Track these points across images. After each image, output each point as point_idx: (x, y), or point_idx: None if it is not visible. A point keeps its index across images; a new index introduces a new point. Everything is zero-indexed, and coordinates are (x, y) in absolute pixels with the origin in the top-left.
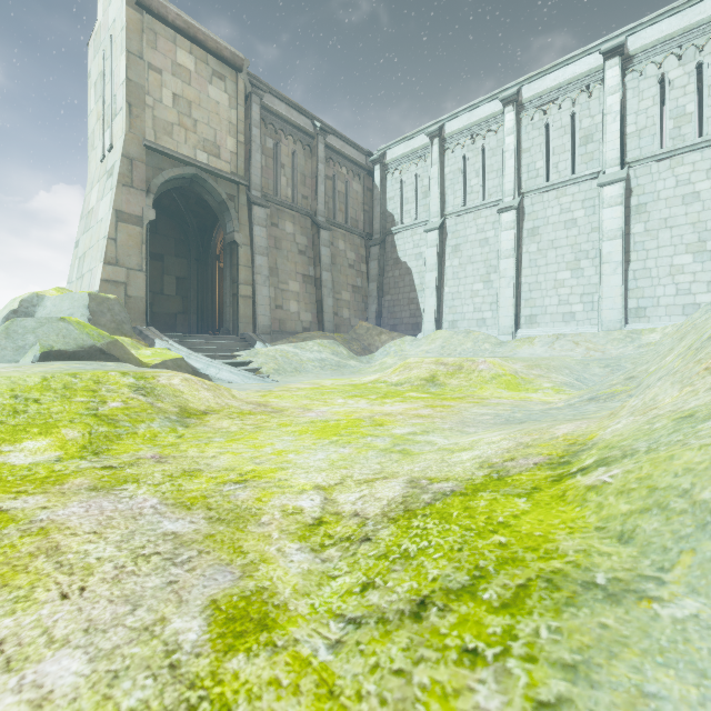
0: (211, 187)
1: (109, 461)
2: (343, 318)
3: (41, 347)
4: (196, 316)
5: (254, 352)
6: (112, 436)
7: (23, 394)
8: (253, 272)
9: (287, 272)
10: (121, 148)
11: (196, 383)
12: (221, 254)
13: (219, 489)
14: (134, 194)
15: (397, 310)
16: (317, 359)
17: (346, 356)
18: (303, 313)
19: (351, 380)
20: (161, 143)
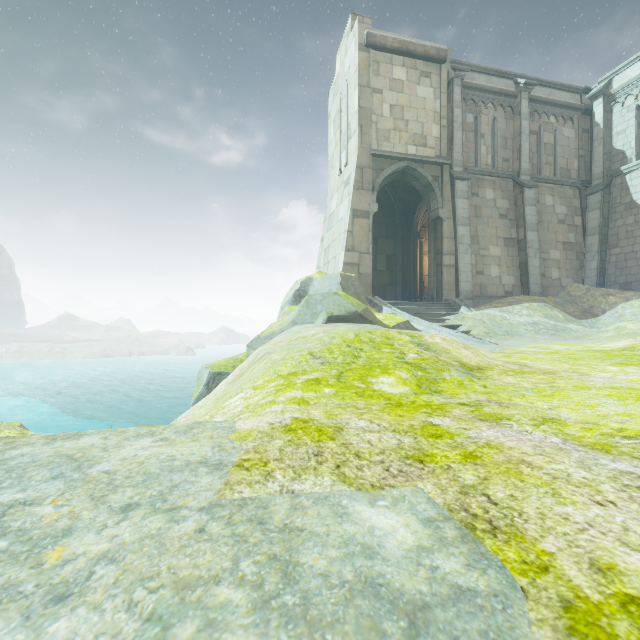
0: (419, 173)
1: (456, 399)
2: (551, 279)
3: (326, 313)
4: (400, 286)
5: (461, 316)
6: (430, 380)
7: (352, 345)
8: (456, 242)
9: (487, 238)
10: (355, 161)
11: (452, 342)
12: (421, 231)
13: (613, 441)
14: (364, 195)
15: (630, 265)
16: (528, 323)
17: (561, 319)
18: (505, 277)
19: (586, 346)
20: (381, 149)
